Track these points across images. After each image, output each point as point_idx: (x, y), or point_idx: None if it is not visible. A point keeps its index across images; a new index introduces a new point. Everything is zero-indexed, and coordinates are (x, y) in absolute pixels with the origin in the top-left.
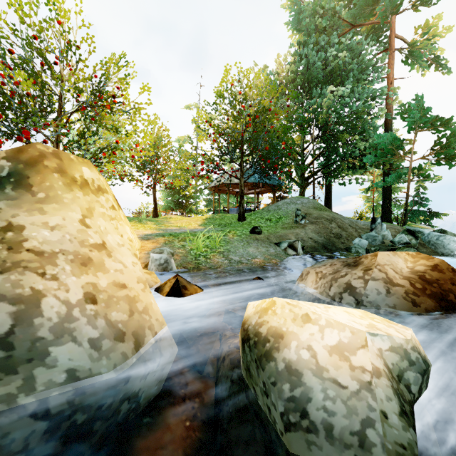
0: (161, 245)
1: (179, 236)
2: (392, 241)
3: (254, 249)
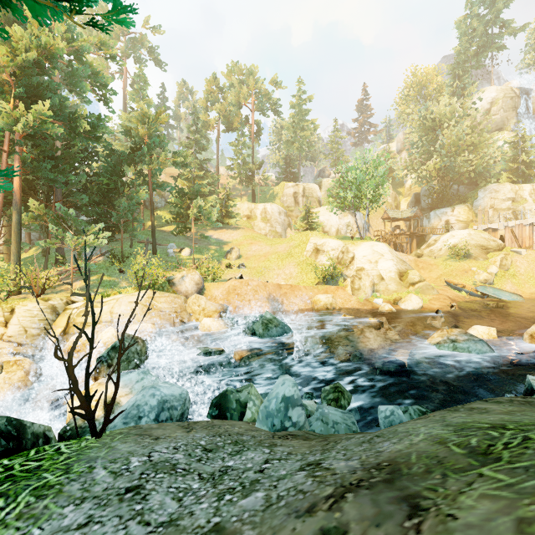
0: None
1: None
2: None
3: None
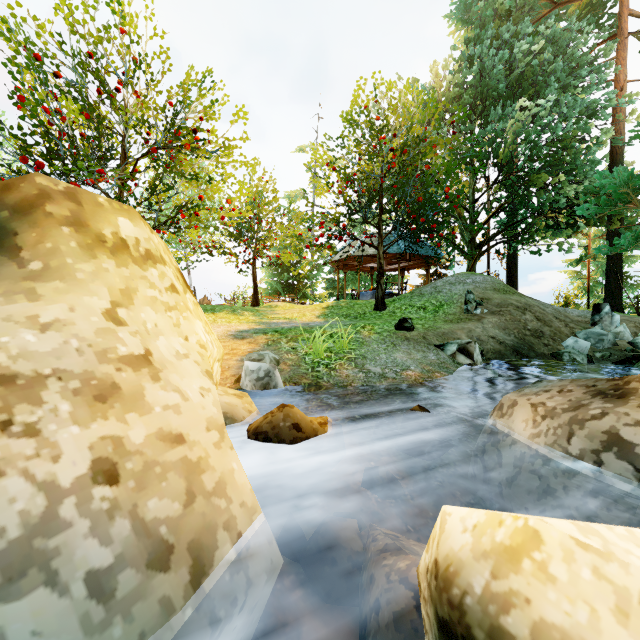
0: (261, 347)
1: (288, 334)
2: (632, 342)
3: (403, 355)
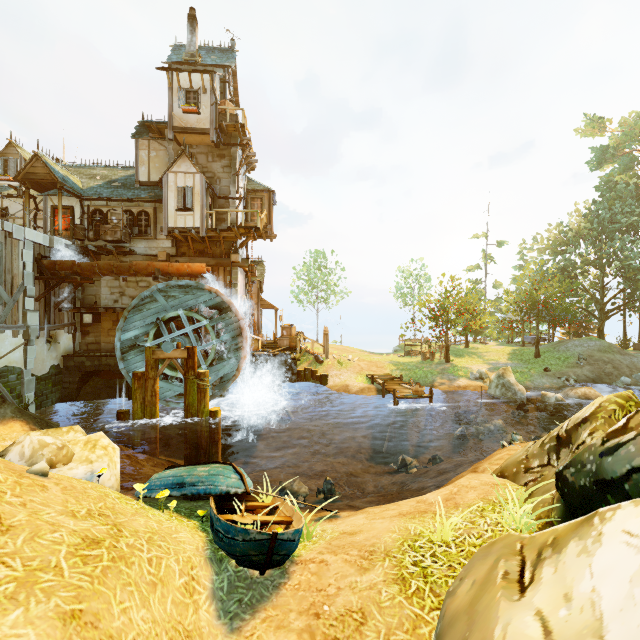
0: None
1: None
2: None
3: (545, 380)
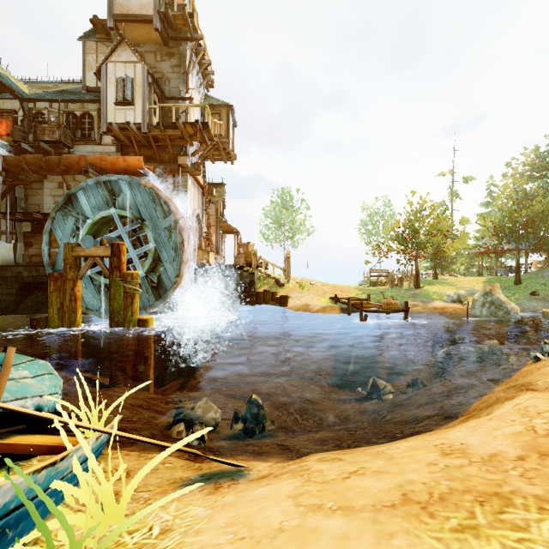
0: None
1: None
2: None
3: (535, 304)
